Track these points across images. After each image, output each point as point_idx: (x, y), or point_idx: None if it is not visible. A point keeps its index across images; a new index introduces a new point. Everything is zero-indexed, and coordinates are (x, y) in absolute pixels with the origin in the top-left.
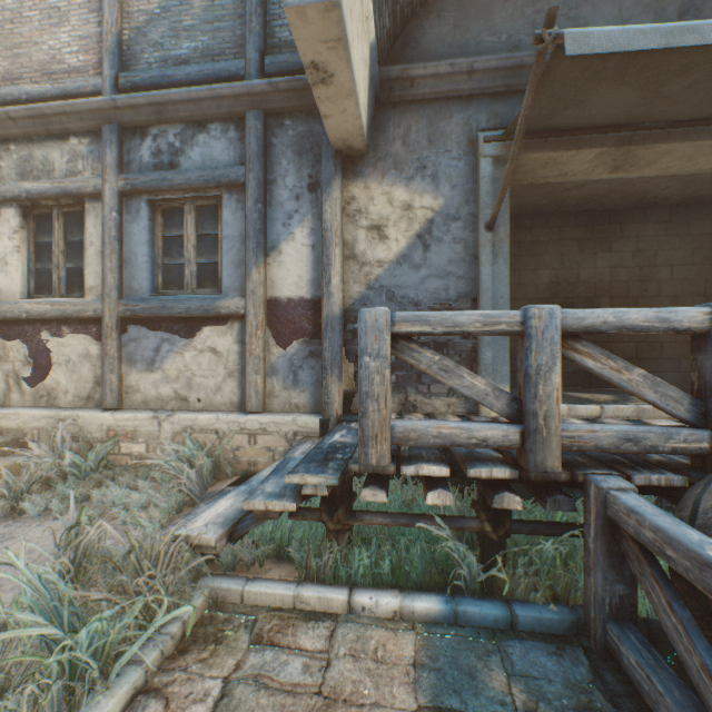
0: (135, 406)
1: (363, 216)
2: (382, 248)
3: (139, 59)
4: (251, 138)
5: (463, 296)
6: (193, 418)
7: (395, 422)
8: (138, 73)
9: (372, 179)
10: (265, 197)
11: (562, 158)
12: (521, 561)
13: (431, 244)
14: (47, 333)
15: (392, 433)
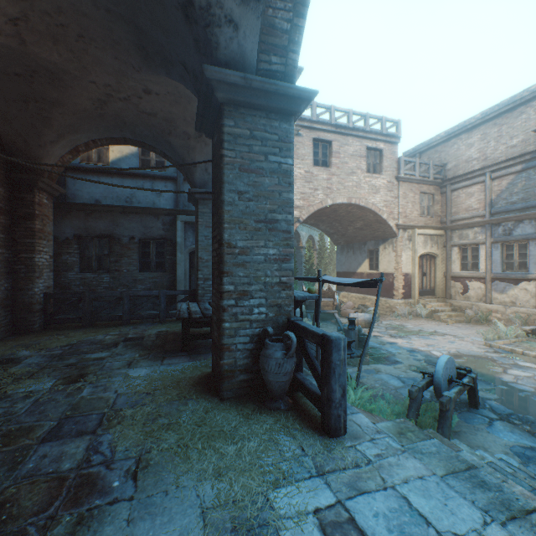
0: (495, 303)
1: None
2: None
3: (497, 204)
4: None
5: None
6: (517, 309)
7: None
8: (497, 209)
9: None
10: None
11: None
12: None
13: None
14: (466, 281)
15: None
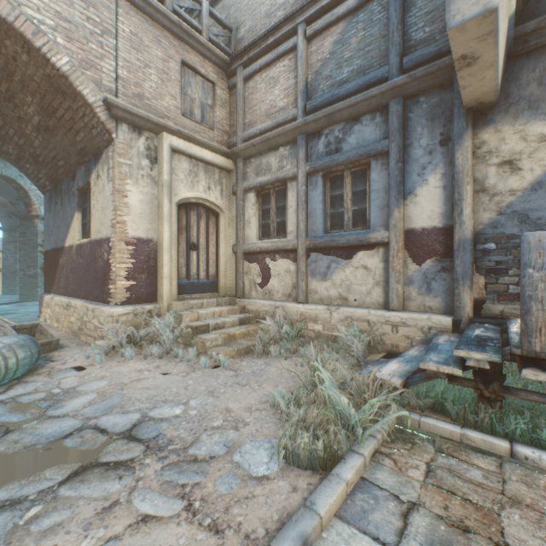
0: (314, 302)
1: (492, 155)
2: (513, 179)
3: (316, 90)
4: (393, 118)
5: None
6: (351, 311)
7: None
8: (316, 99)
9: (502, 123)
10: (403, 158)
11: None
12: None
13: None
14: (268, 259)
15: None
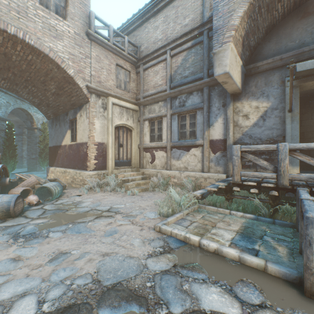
0: (174, 169)
1: (240, 112)
2: (247, 122)
3: (175, 79)
4: (205, 95)
5: (279, 135)
6: (189, 173)
7: (241, 171)
8: (175, 83)
9: (243, 100)
10: (209, 110)
11: None
12: (279, 210)
13: (265, 119)
14: (154, 151)
15: (240, 174)
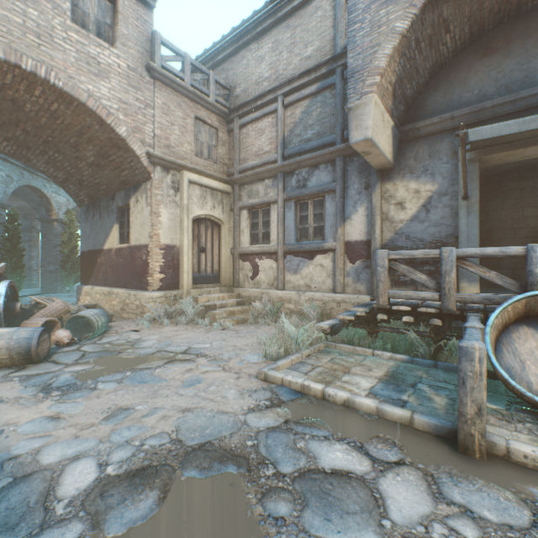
0: (289, 289)
1: (392, 198)
2: (402, 214)
3: (291, 143)
4: (338, 170)
5: (449, 235)
6: (312, 294)
7: (389, 290)
8: (290, 150)
9: (397, 180)
10: (344, 195)
11: (516, 152)
12: (444, 348)
13: (430, 209)
14: (257, 259)
15: (388, 294)
